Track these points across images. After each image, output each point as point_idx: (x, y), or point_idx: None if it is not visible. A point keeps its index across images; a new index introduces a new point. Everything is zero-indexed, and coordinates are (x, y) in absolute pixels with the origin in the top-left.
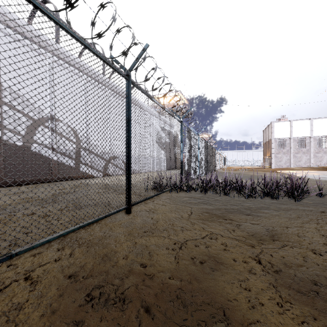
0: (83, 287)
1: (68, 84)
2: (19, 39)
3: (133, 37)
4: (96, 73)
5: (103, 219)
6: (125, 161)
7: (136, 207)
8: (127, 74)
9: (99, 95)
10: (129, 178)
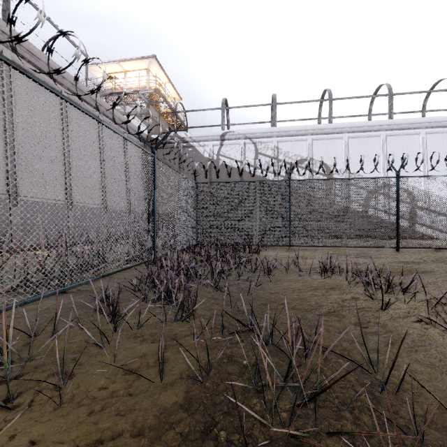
0: (353, 253)
1: (402, 149)
2: (360, 135)
3: (392, 161)
4: (440, 119)
5: (380, 250)
6: (396, 222)
7: (410, 251)
8: (396, 175)
9: (446, 142)
10: (397, 232)
